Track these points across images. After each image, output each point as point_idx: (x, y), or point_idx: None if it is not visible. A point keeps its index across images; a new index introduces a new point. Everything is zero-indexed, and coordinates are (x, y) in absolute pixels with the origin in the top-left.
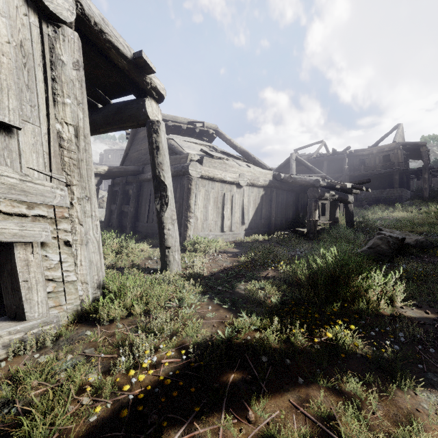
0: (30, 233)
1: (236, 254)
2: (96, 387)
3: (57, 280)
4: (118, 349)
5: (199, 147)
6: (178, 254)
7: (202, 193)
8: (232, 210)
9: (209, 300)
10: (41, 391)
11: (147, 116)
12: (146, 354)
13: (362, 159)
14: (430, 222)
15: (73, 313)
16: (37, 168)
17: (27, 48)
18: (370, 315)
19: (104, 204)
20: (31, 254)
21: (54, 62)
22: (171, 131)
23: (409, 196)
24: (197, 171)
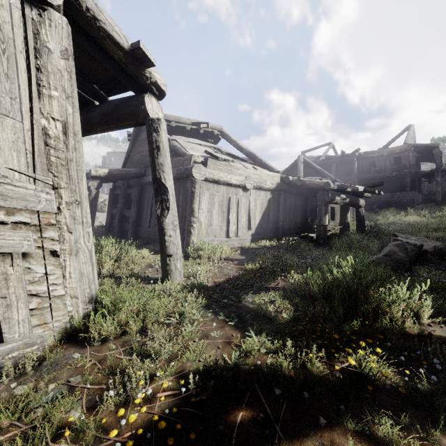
0: (8, 243)
1: (242, 261)
2: (78, 428)
3: (42, 295)
4: (108, 377)
5: (203, 148)
6: (181, 263)
7: (207, 196)
8: (238, 214)
9: (214, 315)
10: (11, 434)
11: (147, 114)
12: (140, 385)
13: (371, 162)
14: (445, 226)
15: (61, 332)
16: (19, 168)
17: (6, 32)
18: (395, 334)
19: (106, 208)
20: (10, 266)
21: (39, 50)
22: (174, 132)
23: (421, 199)
24: (201, 173)
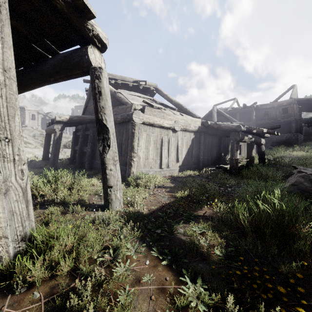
0: None
1: (173, 189)
2: None
3: None
4: None
5: (142, 99)
6: (120, 193)
7: (144, 136)
8: (168, 150)
9: (147, 250)
10: None
11: (90, 63)
12: None
13: (265, 112)
14: None
15: None
16: None
17: None
18: None
19: None
20: None
21: None
22: (120, 88)
23: (302, 139)
24: (140, 118)
